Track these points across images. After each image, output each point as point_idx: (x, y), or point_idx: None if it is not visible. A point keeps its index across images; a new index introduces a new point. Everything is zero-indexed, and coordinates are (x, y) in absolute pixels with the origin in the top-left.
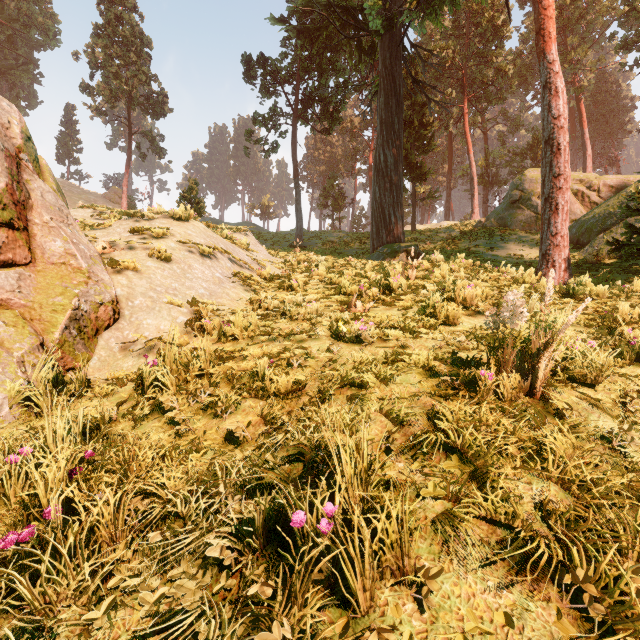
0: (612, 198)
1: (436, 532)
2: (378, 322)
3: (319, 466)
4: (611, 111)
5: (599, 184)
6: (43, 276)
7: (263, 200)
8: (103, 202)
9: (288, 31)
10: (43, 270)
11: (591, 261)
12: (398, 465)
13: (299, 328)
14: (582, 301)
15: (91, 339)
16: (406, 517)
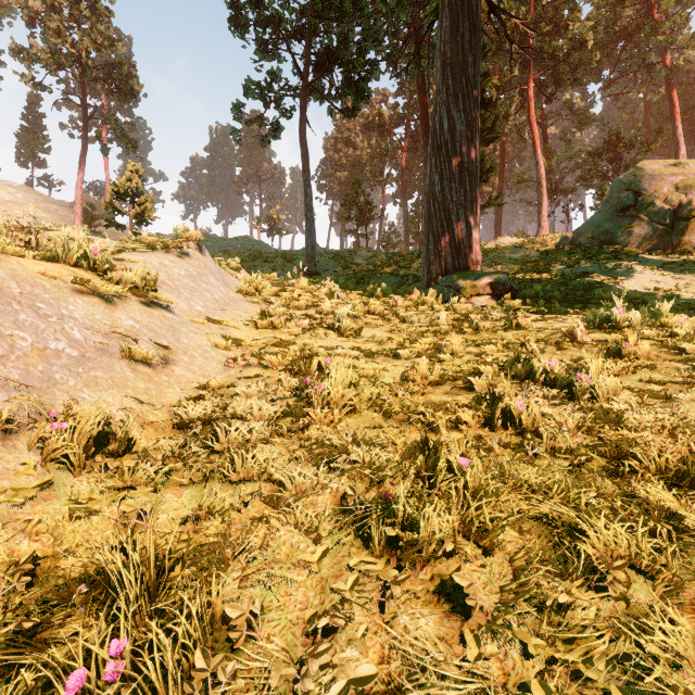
0: None
1: None
2: None
3: None
4: None
5: None
6: None
7: (271, 212)
8: (67, 212)
9: None
10: None
11: None
12: None
13: None
14: None
15: None
16: None
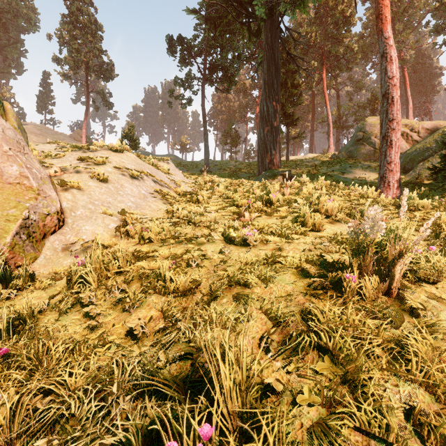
0: (429, 137)
1: (312, 443)
2: (261, 229)
3: (205, 365)
4: (426, 77)
5: (419, 127)
6: (1, 193)
7: (182, 139)
8: (69, 140)
9: (199, 19)
10: (1, 188)
11: (414, 182)
12: (275, 364)
13: (200, 233)
14: (412, 211)
15: (39, 242)
16: (283, 436)
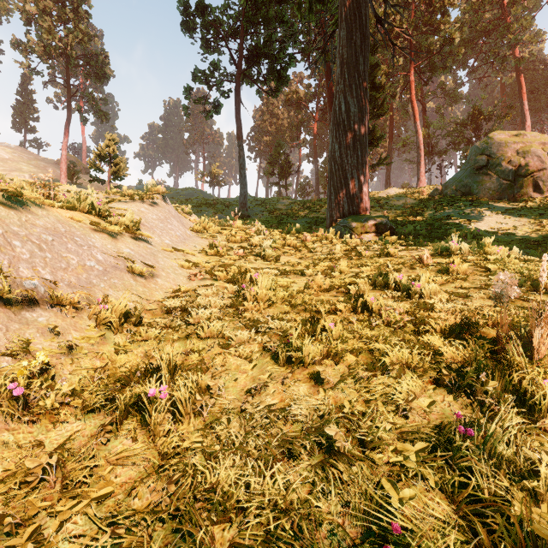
0: None
1: None
2: None
3: None
4: (540, 87)
5: None
6: None
7: (212, 168)
8: (53, 168)
9: None
10: None
11: None
12: None
13: None
14: None
15: None
16: None
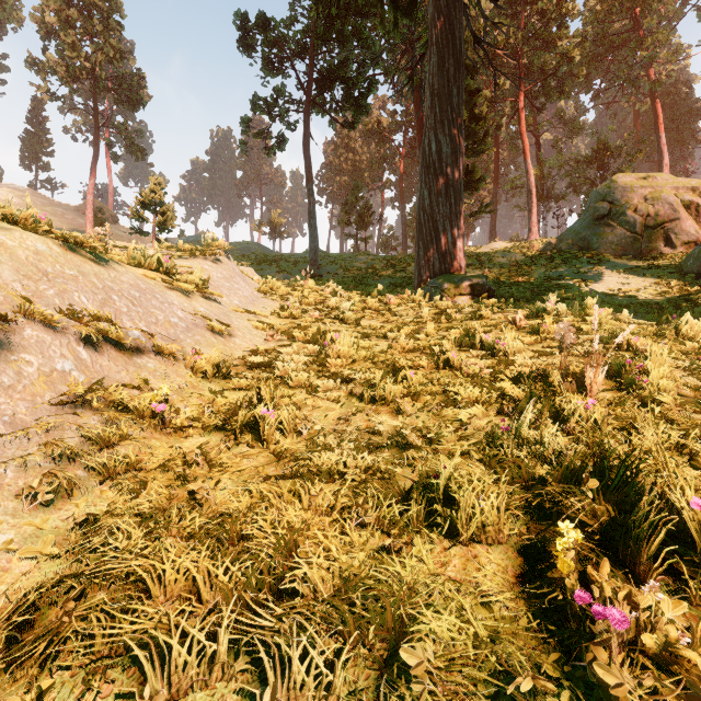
0: None
1: None
2: None
3: None
4: (682, 116)
5: None
6: None
7: (273, 216)
8: (73, 216)
9: None
10: None
11: None
12: None
13: None
14: None
15: None
16: None
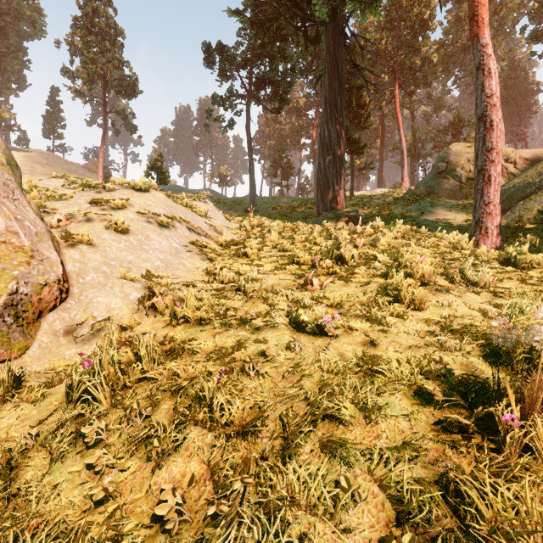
0: (530, 169)
1: None
2: (339, 305)
3: None
4: (520, 94)
5: (515, 157)
6: None
7: (221, 170)
8: (83, 171)
9: (243, 22)
10: None
11: (514, 226)
12: None
13: (255, 312)
14: (524, 270)
15: (32, 324)
16: None
